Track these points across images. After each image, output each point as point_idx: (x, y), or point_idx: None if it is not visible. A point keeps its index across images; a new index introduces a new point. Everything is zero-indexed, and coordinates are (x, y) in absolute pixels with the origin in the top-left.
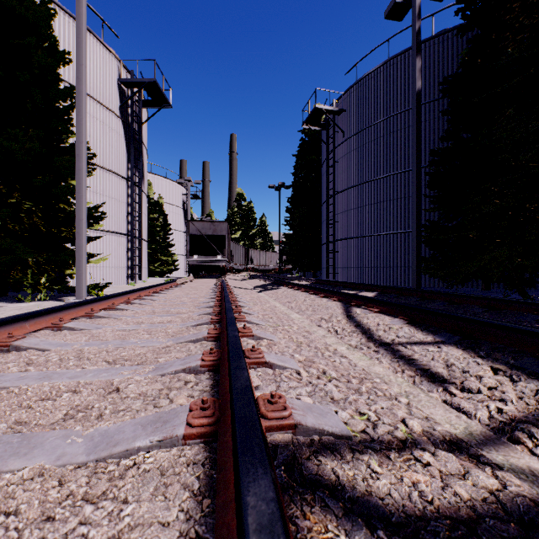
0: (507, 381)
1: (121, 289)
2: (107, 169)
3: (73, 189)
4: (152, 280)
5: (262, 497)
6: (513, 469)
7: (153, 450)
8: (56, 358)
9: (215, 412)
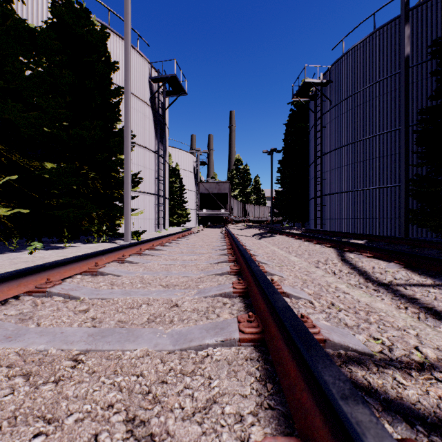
0: None
1: (152, 235)
2: (141, 146)
3: (121, 162)
4: (171, 229)
5: (337, 378)
6: None
7: (218, 347)
8: (128, 281)
9: (259, 324)
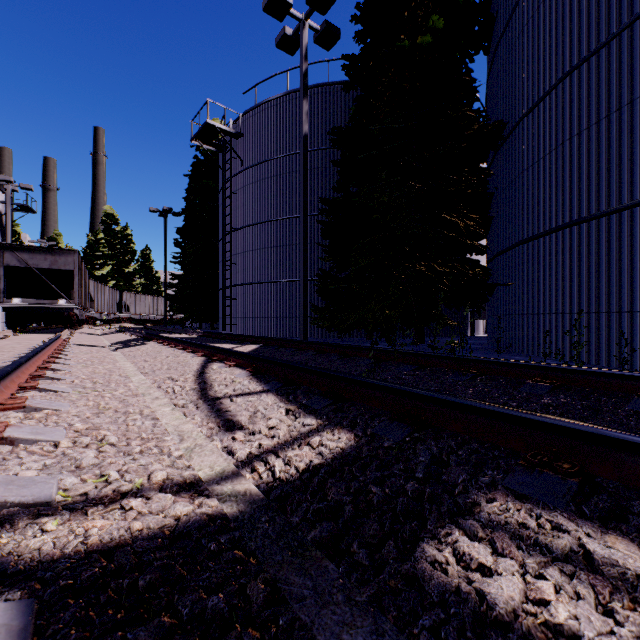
0: (286, 419)
1: None
2: None
3: None
4: None
5: None
6: (231, 494)
7: None
8: None
9: None
